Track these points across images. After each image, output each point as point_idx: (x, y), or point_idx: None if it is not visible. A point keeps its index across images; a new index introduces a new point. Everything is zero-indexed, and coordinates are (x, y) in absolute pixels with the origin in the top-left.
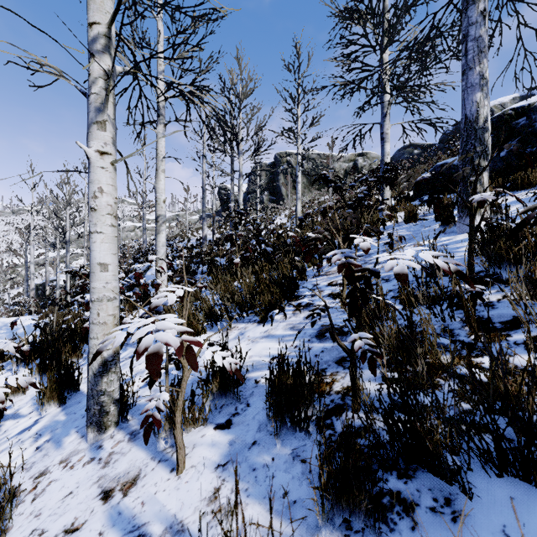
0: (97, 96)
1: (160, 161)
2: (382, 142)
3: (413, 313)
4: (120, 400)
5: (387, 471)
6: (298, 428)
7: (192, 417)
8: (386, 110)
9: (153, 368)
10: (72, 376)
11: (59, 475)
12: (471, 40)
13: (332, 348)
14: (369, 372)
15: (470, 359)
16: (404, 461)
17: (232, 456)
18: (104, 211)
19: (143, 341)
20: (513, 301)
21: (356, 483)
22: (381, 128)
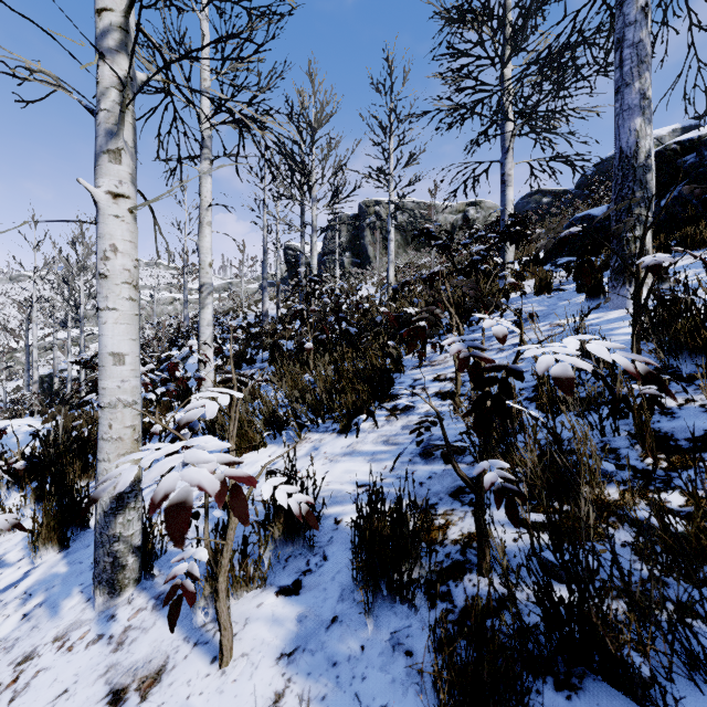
0: (109, 114)
1: (205, 210)
2: (502, 186)
3: (557, 422)
4: (142, 547)
5: (537, 677)
6: (399, 598)
7: (244, 576)
8: (508, 143)
9: (175, 529)
10: (79, 508)
11: (52, 661)
12: (628, 46)
13: (444, 473)
14: (500, 511)
15: (648, 495)
16: (565, 662)
17: (302, 641)
18: (119, 278)
19: (161, 482)
20: (702, 408)
21: (495, 705)
22: (501, 168)
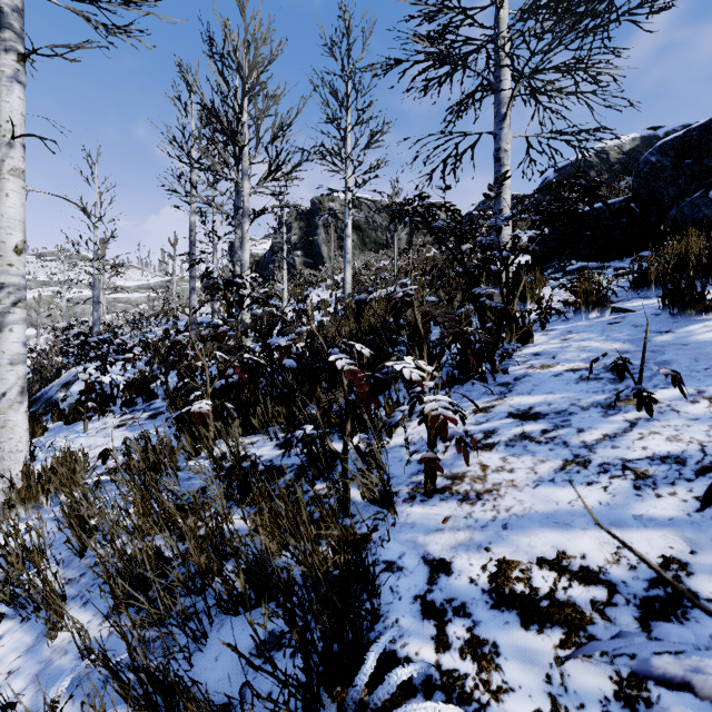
0: None
1: (5, 146)
2: (497, 165)
3: None
4: None
5: None
6: None
7: None
8: (505, 108)
9: None
10: None
11: None
12: None
13: None
14: None
15: None
16: None
17: None
18: None
19: None
20: None
21: None
22: (495, 141)
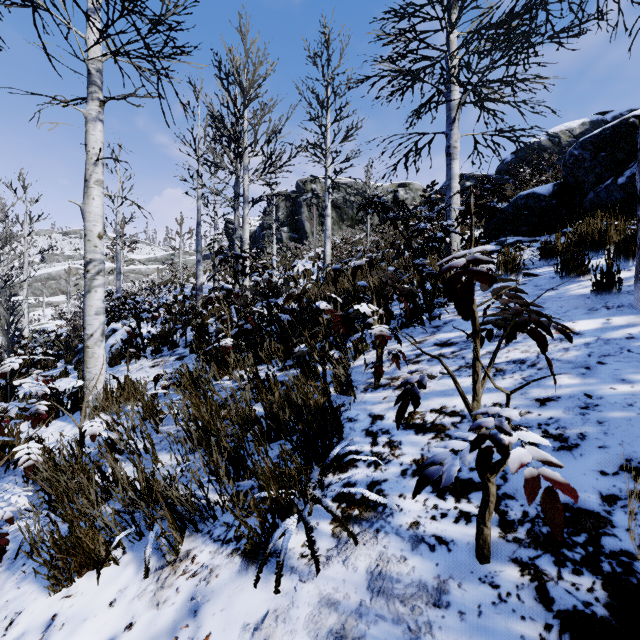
0: None
1: (92, 165)
2: (448, 159)
3: None
4: None
5: None
6: None
7: None
8: (454, 113)
9: None
10: None
11: None
12: None
13: None
14: None
15: None
16: None
17: None
18: None
19: None
20: None
21: None
22: (447, 140)
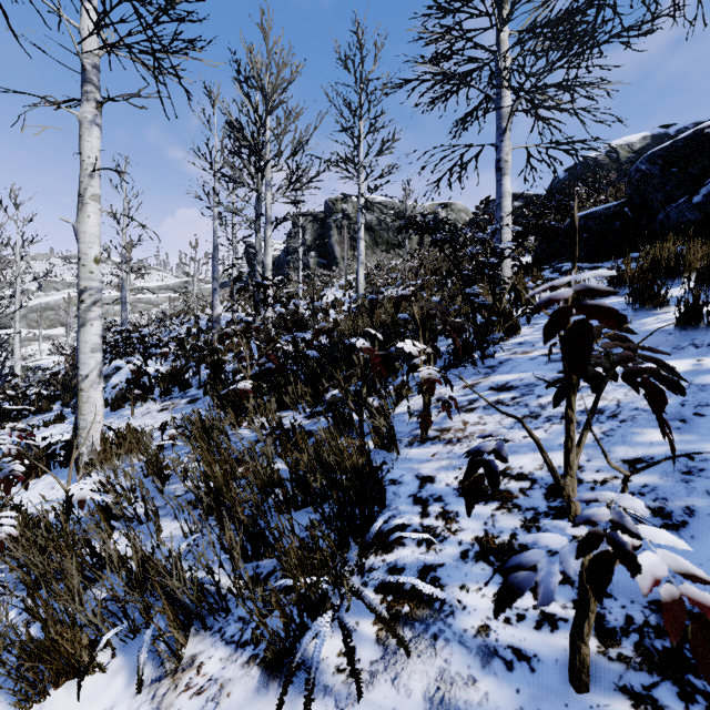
0: None
1: (87, 177)
2: (498, 174)
3: None
4: None
5: None
6: None
7: None
8: (505, 123)
9: None
10: None
11: None
12: None
13: None
14: None
15: None
16: None
17: None
18: None
19: None
20: None
21: None
22: (497, 152)
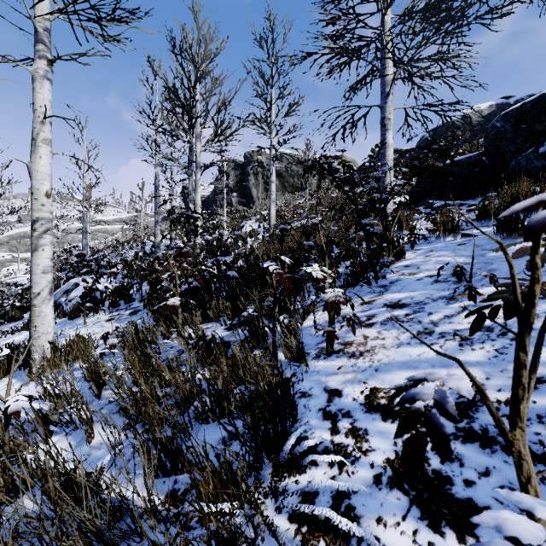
0: None
1: (39, 123)
2: (383, 129)
3: None
4: None
5: None
6: None
7: None
8: (388, 88)
9: None
10: None
11: None
12: None
13: None
14: None
15: None
16: None
17: None
18: None
19: None
20: None
21: None
22: (381, 112)
